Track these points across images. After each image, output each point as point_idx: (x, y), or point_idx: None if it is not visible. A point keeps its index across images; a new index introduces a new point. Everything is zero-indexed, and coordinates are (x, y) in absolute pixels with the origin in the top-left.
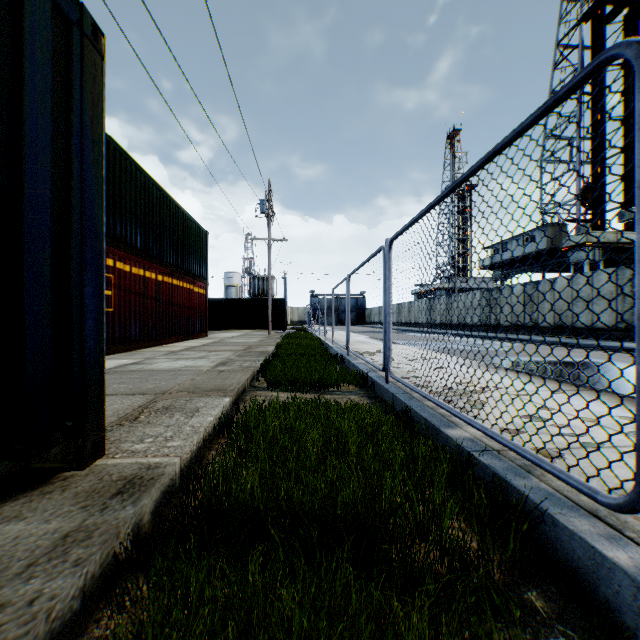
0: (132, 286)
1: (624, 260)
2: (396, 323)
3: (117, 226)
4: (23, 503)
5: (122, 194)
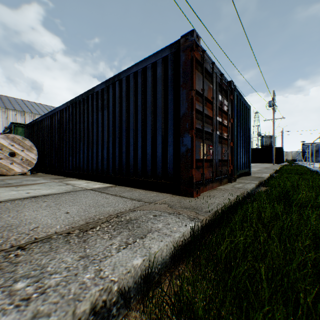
0: None
1: None
2: None
3: None
4: (245, 176)
5: None
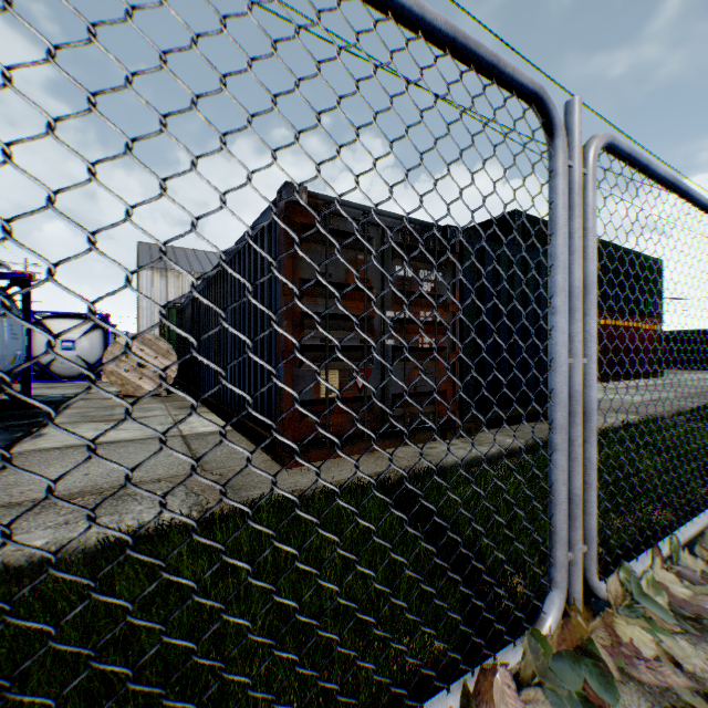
0: None
1: None
2: None
3: None
4: (538, 423)
5: None
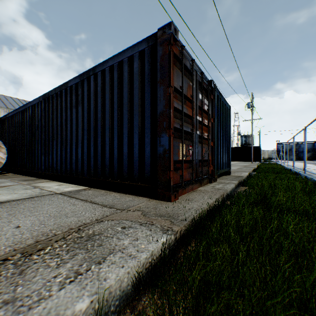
0: None
1: None
2: None
3: None
4: (226, 176)
5: None
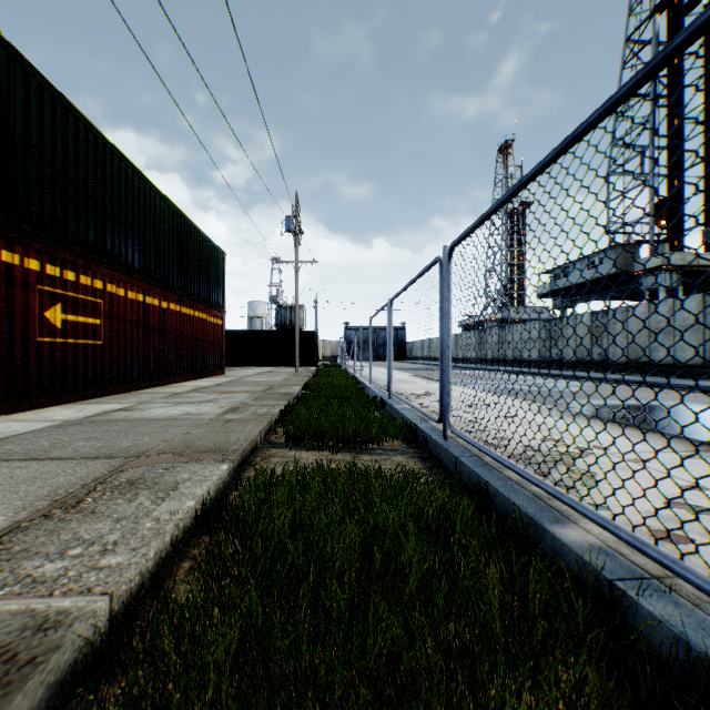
0: (128, 314)
1: (704, 286)
2: None
3: (108, 240)
4: None
5: (114, 202)
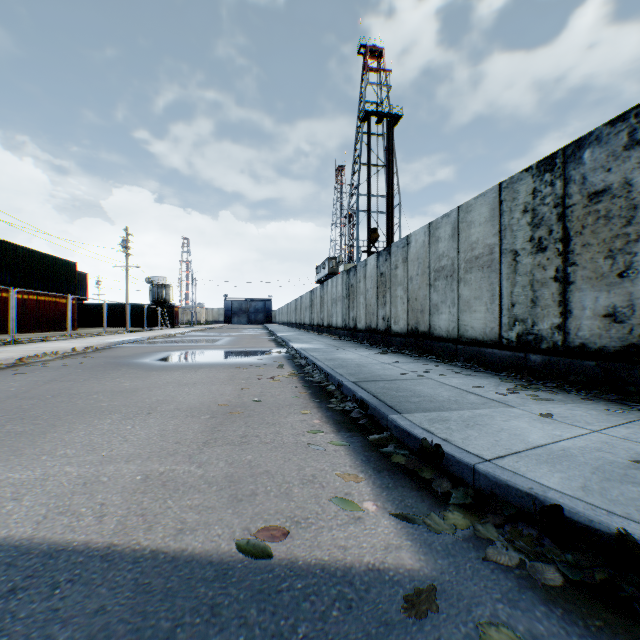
0: (4, 303)
1: None
2: (281, 322)
3: None
4: None
5: None
